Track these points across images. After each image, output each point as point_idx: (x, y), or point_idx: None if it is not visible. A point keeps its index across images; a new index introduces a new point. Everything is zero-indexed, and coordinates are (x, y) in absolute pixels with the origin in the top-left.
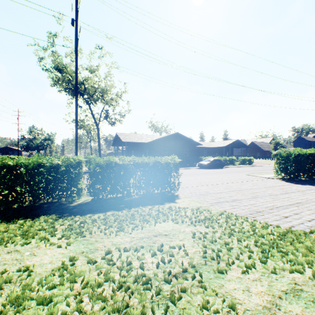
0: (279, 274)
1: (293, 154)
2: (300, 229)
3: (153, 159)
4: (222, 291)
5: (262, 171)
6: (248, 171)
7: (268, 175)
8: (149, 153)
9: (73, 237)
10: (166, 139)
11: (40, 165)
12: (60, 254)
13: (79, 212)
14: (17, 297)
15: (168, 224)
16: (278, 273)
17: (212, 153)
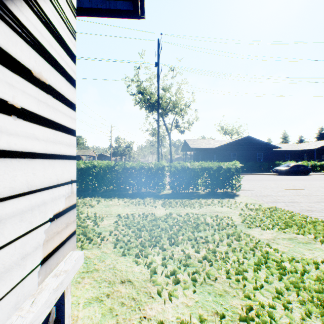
0: (288, 234)
1: None
2: None
3: (217, 164)
4: (246, 232)
5: None
6: None
7: None
8: (216, 158)
9: (167, 207)
10: (235, 143)
11: (142, 168)
12: (163, 212)
13: (166, 198)
14: (154, 219)
15: (224, 208)
16: (287, 233)
17: (297, 157)
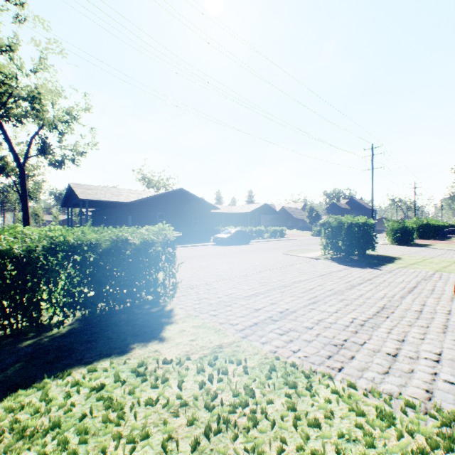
0: None
1: (345, 224)
2: (451, 400)
3: (112, 233)
4: None
5: (300, 247)
6: (284, 248)
7: (312, 254)
8: (133, 221)
9: None
10: (163, 197)
11: None
12: None
13: None
14: None
15: None
16: None
17: (233, 221)
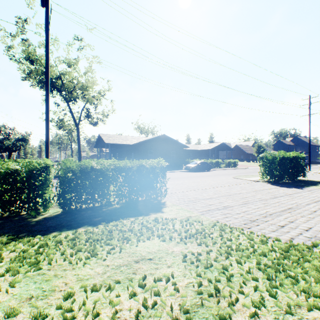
0: (296, 315)
1: (278, 157)
2: (301, 241)
3: (137, 162)
4: None
5: (247, 174)
6: (234, 174)
7: (254, 178)
8: (134, 156)
9: (22, 272)
10: (152, 140)
11: None
12: None
13: (42, 230)
14: None
15: (153, 242)
16: (295, 313)
17: (198, 155)
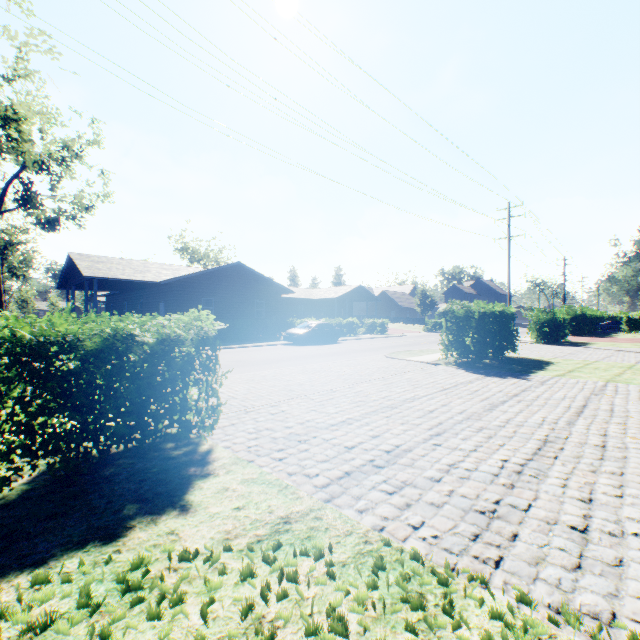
0: None
1: (476, 313)
2: None
3: (106, 323)
4: None
5: (410, 347)
6: (387, 348)
7: (428, 358)
8: (167, 310)
9: None
10: (211, 275)
11: None
12: None
13: None
14: None
15: None
16: None
17: (314, 311)
